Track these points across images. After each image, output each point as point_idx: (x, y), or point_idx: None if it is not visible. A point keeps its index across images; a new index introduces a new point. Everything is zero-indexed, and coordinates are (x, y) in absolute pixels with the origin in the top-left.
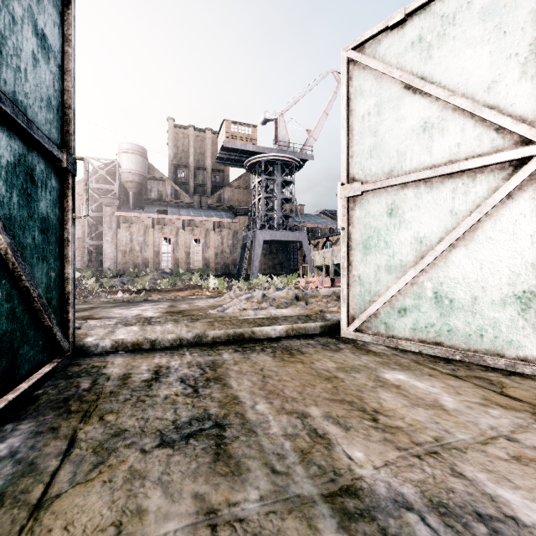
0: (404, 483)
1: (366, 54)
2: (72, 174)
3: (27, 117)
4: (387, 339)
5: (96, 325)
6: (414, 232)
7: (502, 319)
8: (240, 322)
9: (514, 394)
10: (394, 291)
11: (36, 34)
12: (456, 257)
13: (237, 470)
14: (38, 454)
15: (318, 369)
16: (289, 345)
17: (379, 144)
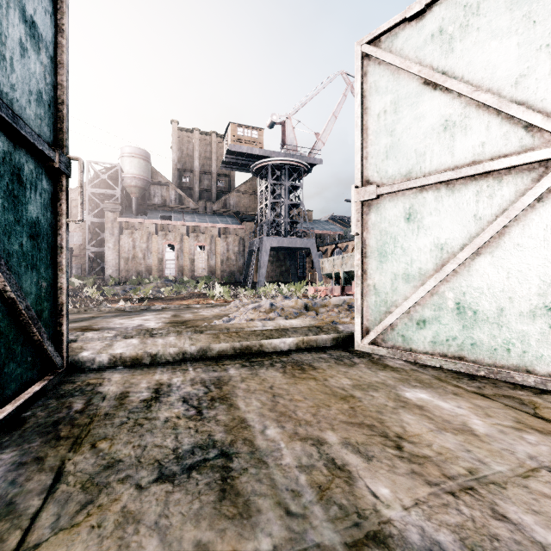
0: (440, 528)
1: (382, 48)
2: (66, 175)
3: (12, 111)
4: (405, 353)
5: (94, 337)
6: (434, 238)
7: (531, 332)
8: (247, 334)
9: (549, 416)
10: (412, 302)
11: (24, 21)
12: (480, 265)
13: (246, 511)
14: (18, 491)
15: (333, 387)
16: (300, 359)
17: (396, 144)
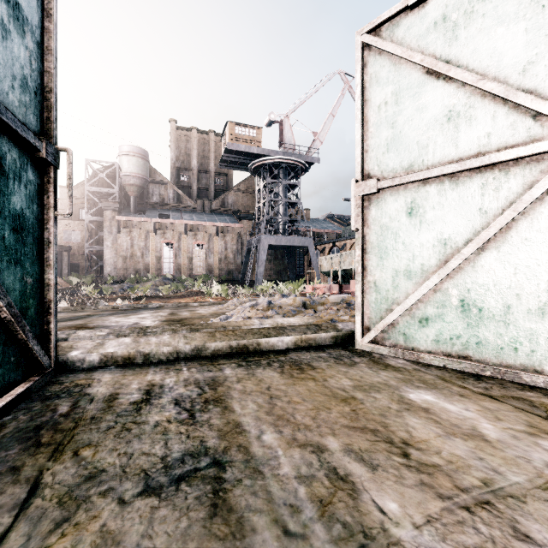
0: None
1: (382, 37)
2: (54, 167)
3: None
4: (406, 352)
5: (85, 336)
6: (437, 233)
7: (540, 331)
8: (244, 332)
9: None
10: (414, 299)
11: (6, 1)
12: (485, 261)
13: (239, 530)
14: None
15: (333, 388)
16: (298, 358)
17: (398, 136)
